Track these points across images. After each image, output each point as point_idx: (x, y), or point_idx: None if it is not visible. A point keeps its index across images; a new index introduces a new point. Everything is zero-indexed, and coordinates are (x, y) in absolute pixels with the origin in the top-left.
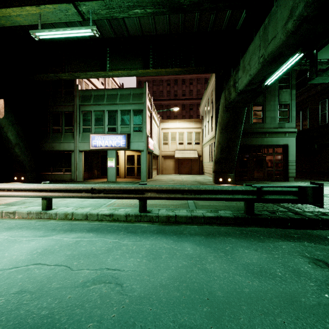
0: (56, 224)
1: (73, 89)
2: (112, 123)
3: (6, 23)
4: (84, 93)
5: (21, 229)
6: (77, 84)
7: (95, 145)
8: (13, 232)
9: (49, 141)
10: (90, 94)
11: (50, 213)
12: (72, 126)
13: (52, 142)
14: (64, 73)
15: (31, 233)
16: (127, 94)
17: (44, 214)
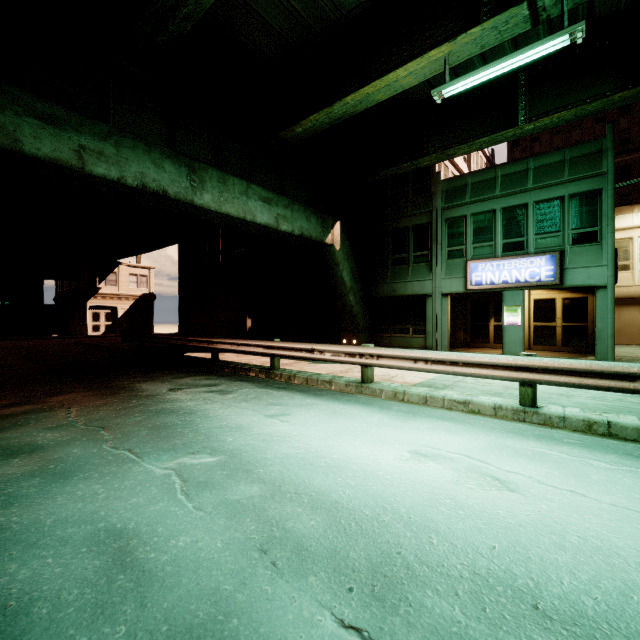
0: (607, 442)
1: (428, 182)
2: (513, 232)
3: (383, 97)
4: (451, 184)
5: (548, 440)
6: (436, 170)
7: (478, 281)
8: (543, 443)
9: (388, 281)
10: (464, 183)
11: (547, 415)
12: (427, 249)
13: (392, 281)
14: (425, 155)
15: (594, 454)
16: (553, 163)
17: (533, 414)
